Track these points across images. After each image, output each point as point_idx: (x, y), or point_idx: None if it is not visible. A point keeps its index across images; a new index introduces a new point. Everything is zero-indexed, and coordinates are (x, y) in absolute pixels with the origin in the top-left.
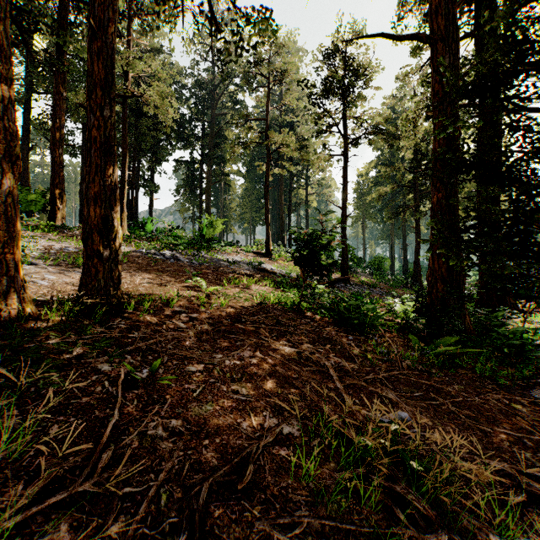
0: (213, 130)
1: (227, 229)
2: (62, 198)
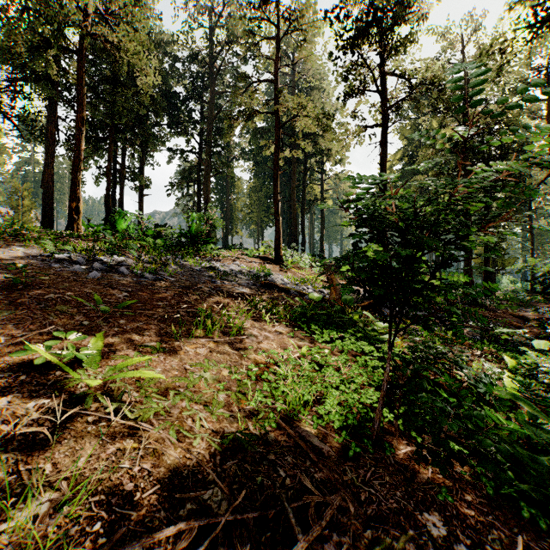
0: (212, 113)
1: (232, 232)
2: None
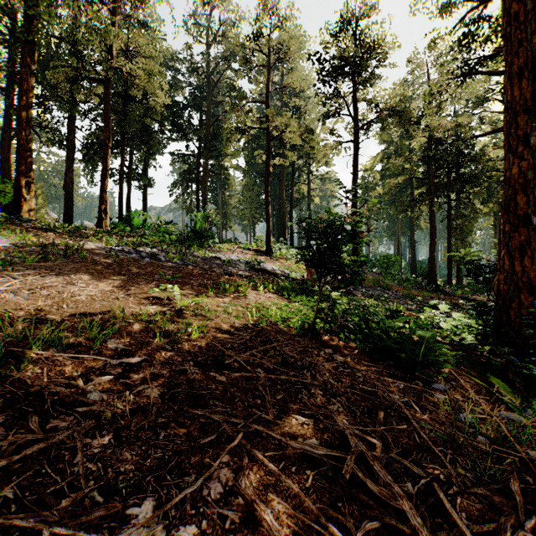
0: (210, 120)
1: (226, 227)
2: (30, 187)
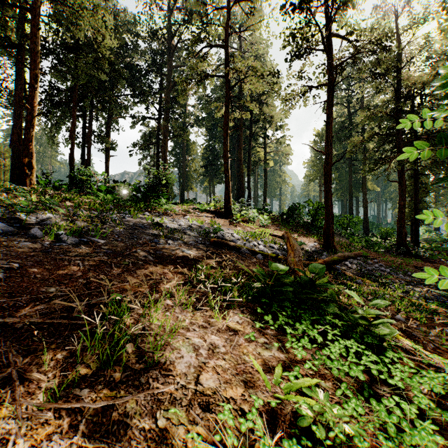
0: (169, 83)
1: (188, 188)
2: None
